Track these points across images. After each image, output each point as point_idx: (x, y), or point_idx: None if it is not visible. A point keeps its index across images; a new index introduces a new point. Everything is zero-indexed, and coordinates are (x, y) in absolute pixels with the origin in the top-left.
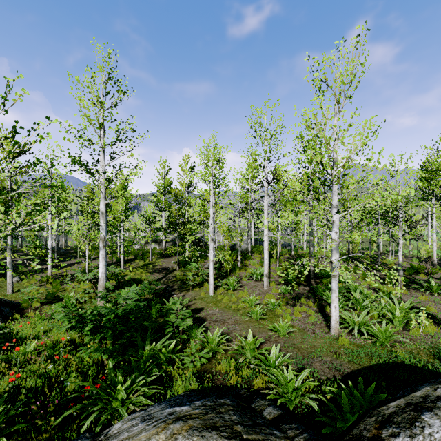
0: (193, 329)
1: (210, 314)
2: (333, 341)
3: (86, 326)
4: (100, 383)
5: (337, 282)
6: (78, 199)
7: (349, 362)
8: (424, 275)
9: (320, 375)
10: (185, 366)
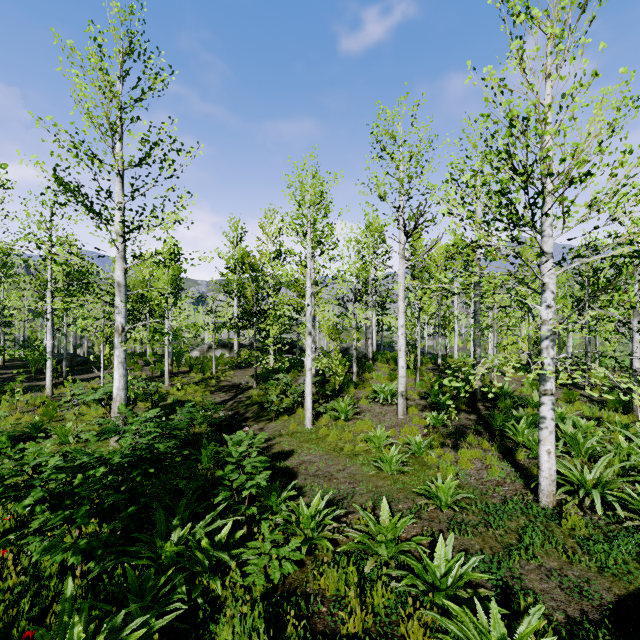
0: (272, 494)
1: (306, 462)
2: (550, 521)
3: (29, 494)
4: (39, 636)
5: (553, 404)
6: (75, 259)
7: (600, 572)
8: None
9: (549, 609)
10: (248, 581)
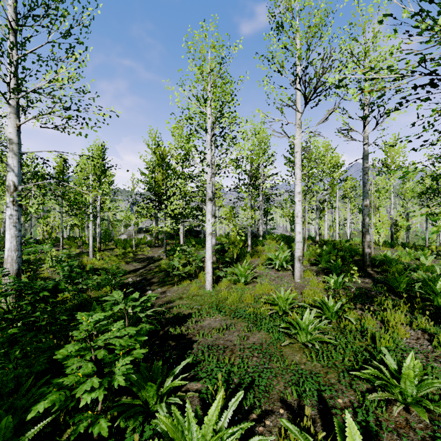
0: (148, 385)
1: (204, 328)
2: None
3: None
4: None
5: None
6: None
7: None
8: None
9: None
10: None
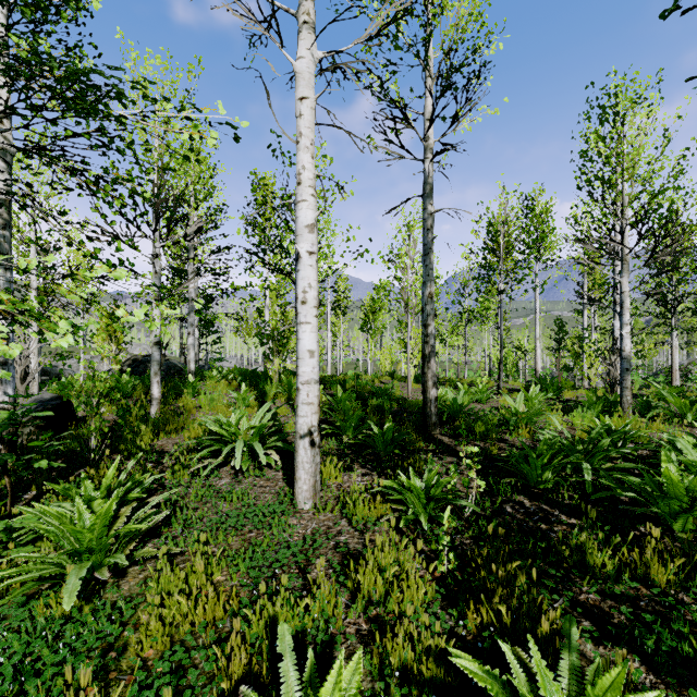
0: None
1: None
2: None
3: None
4: None
5: None
6: None
7: None
8: (572, 394)
9: None
10: None
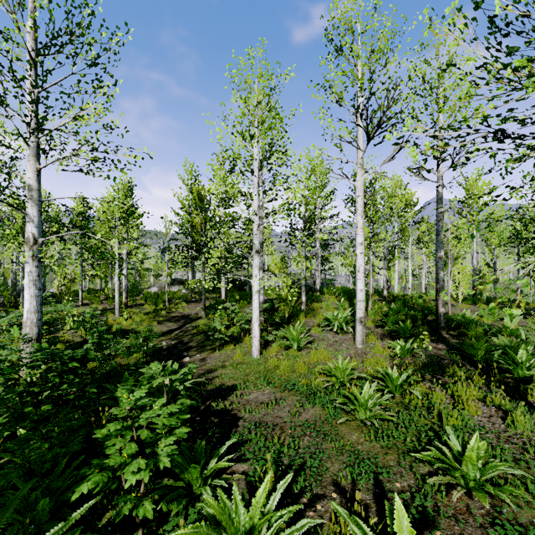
0: (191, 466)
1: (250, 402)
2: None
3: None
4: None
5: None
6: None
7: None
8: None
9: None
10: None
